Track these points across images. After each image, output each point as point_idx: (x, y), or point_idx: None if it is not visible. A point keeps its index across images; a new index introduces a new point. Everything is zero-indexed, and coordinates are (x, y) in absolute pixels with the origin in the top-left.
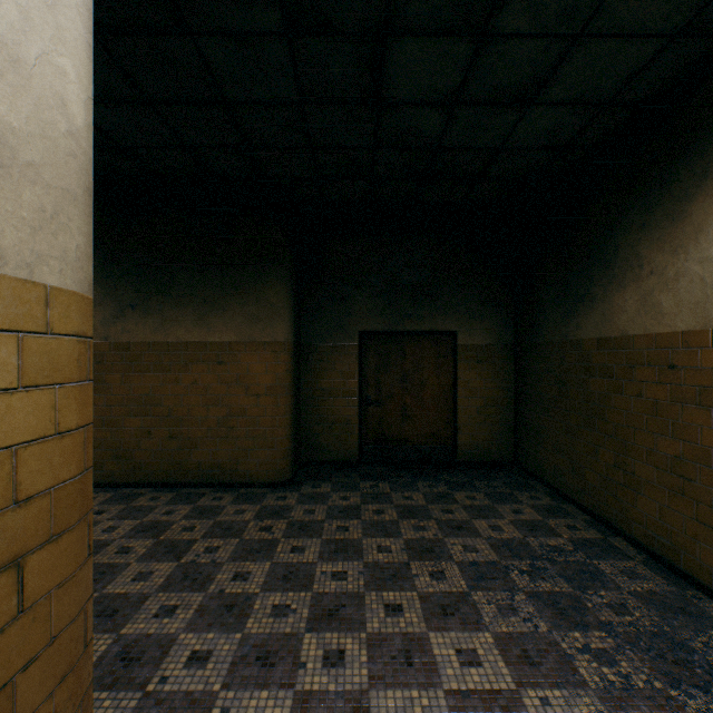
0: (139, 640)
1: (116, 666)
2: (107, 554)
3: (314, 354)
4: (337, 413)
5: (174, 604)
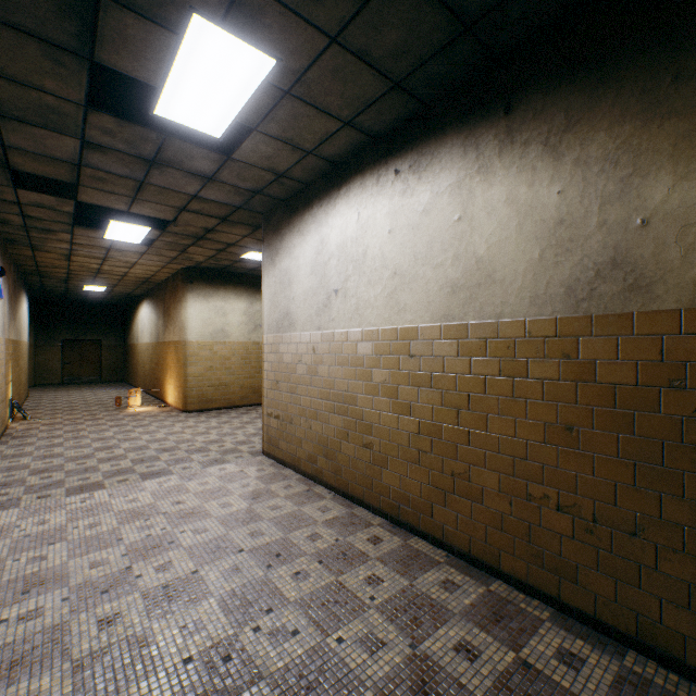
0: None
1: None
2: None
3: (43, 347)
4: (53, 367)
5: None
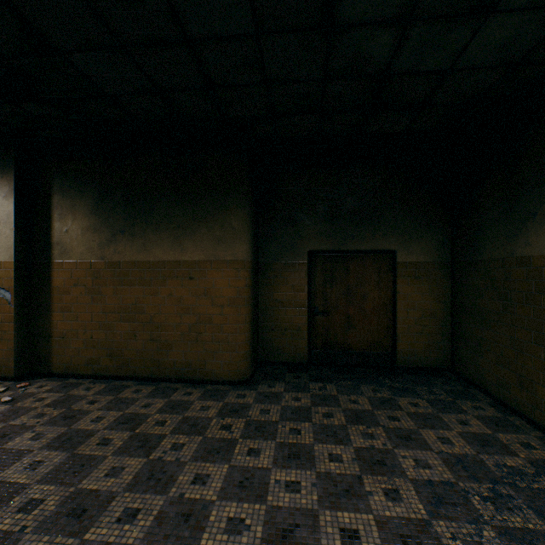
0: None
1: None
2: (90, 445)
3: (270, 271)
4: (289, 321)
5: (136, 507)
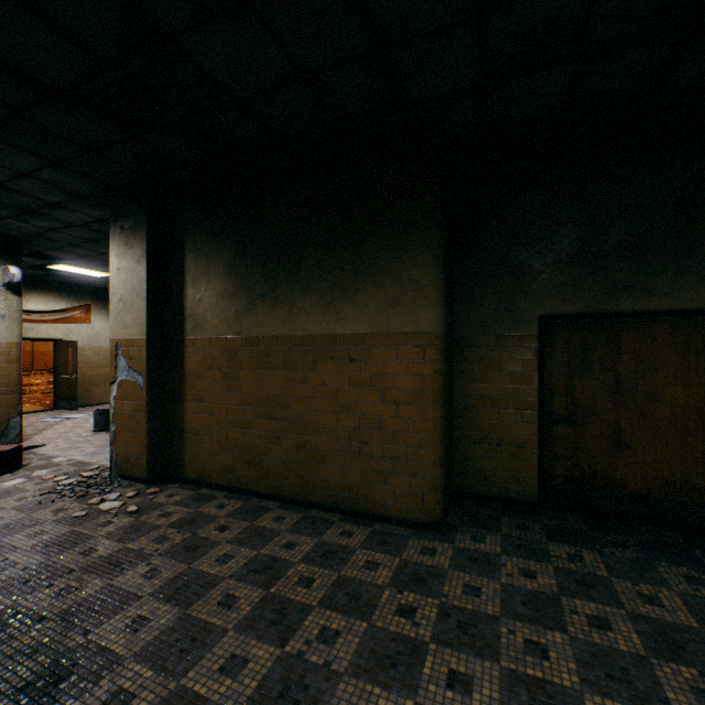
0: None
1: None
2: (208, 602)
3: (471, 349)
4: (503, 431)
5: None
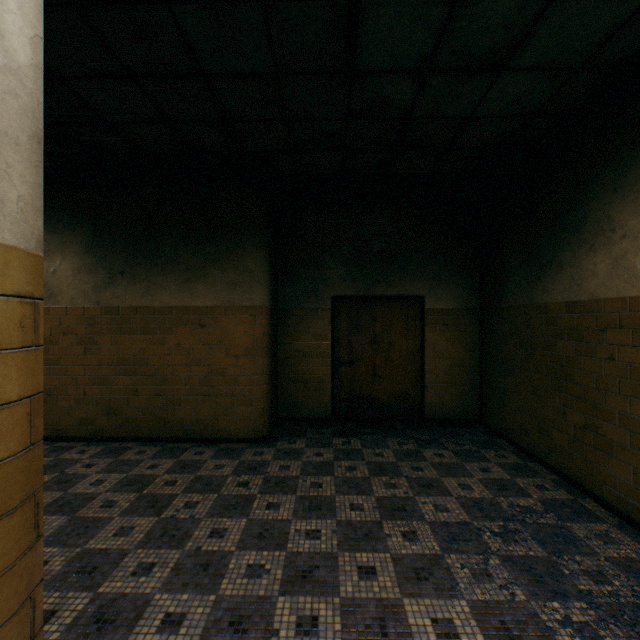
0: (115, 599)
1: (90, 629)
2: (92, 507)
3: (290, 318)
4: (311, 373)
5: (151, 561)
